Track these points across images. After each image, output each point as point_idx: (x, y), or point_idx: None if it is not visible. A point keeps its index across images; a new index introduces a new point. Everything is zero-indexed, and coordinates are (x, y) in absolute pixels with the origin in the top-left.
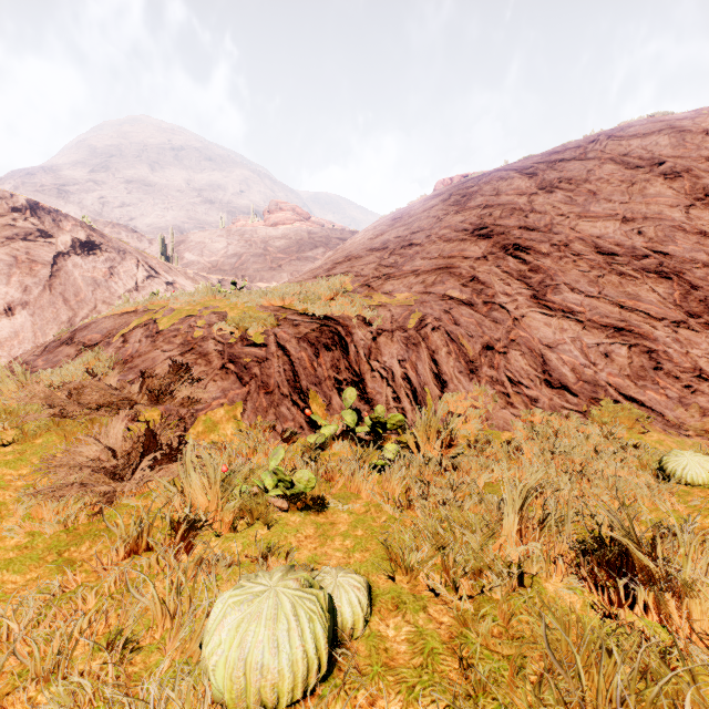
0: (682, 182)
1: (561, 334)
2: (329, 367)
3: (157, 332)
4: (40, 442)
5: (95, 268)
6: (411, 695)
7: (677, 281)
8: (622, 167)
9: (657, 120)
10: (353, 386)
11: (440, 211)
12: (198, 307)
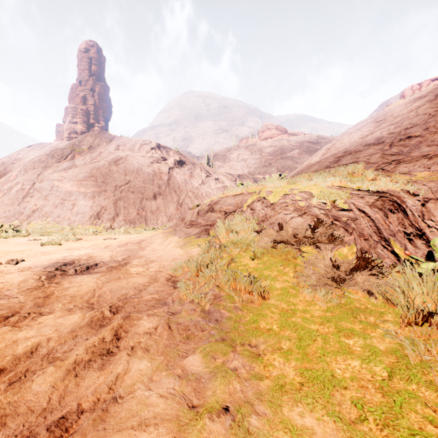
0: None
1: None
2: (397, 224)
3: (271, 204)
4: (266, 259)
5: (184, 174)
6: None
7: None
8: None
9: None
10: (418, 237)
11: (429, 109)
12: (286, 189)
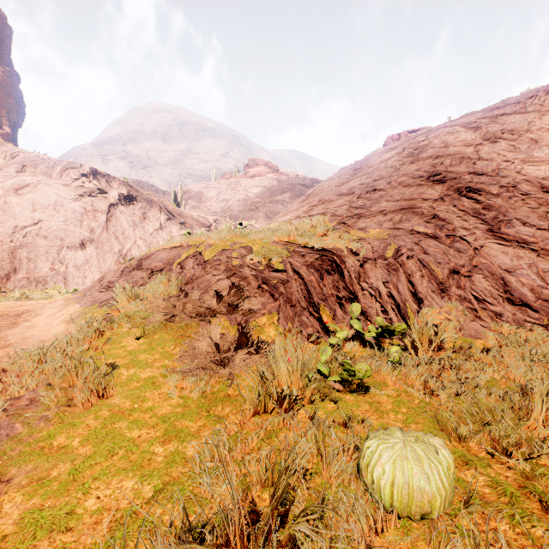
0: None
1: (517, 260)
2: (331, 287)
3: (205, 262)
4: (157, 337)
5: (134, 214)
6: (513, 520)
7: None
8: None
9: None
10: (350, 301)
11: (396, 162)
12: (229, 243)
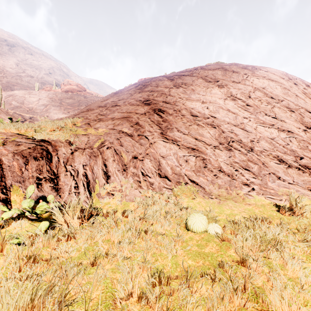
0: (224, 89)
1: (169, 151)
2: (34, 170)
3: None
4: None
5: None
6: None
7: (217, 129)
8: (204, 81)
9: (218, 64)
10: (50, 181)
11: (133, 91)
12: None
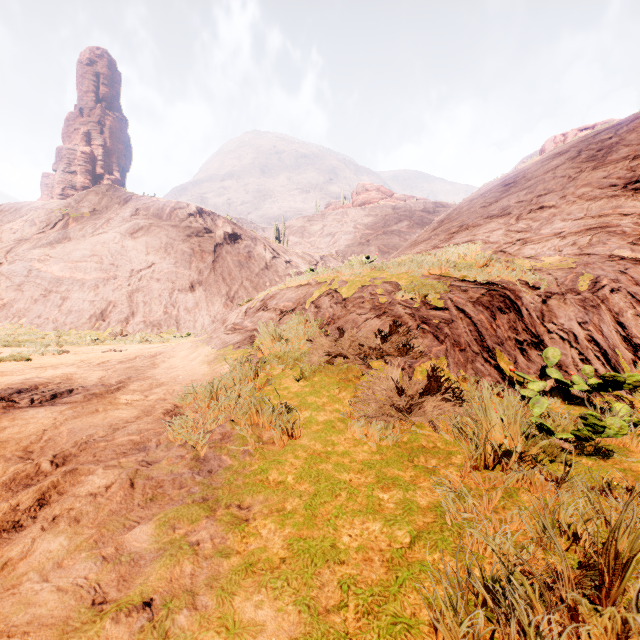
0: None
1: None
2: (507, 328)
3: (343, 300)
4: (317, 380)
5: (239, 253)
6: None
7: None
8: None
9: None
10: (534, 346)
11: (569, 169)
12: (367, 278)
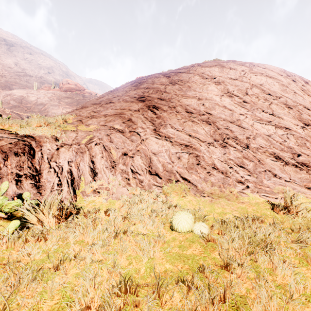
0: (221, 86)
1: (161, 147)
2: (14, 166)
3: None
4: None
5: None
6: None
7: (213, 126)
8: (201, 78)
9: (215, 61)
10: (31, 178)
11: (128, 88)
12: None
